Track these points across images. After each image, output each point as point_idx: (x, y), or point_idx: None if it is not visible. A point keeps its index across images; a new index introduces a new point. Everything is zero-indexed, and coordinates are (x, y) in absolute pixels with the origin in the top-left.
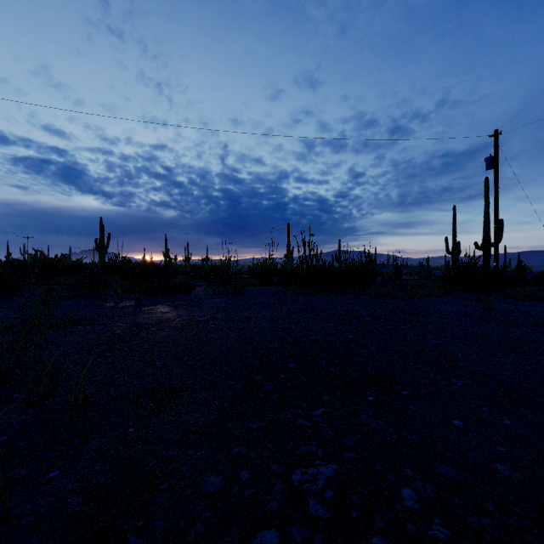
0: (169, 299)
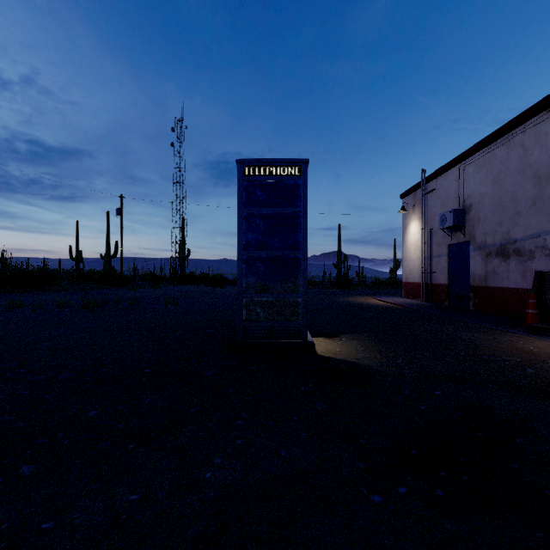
0: None
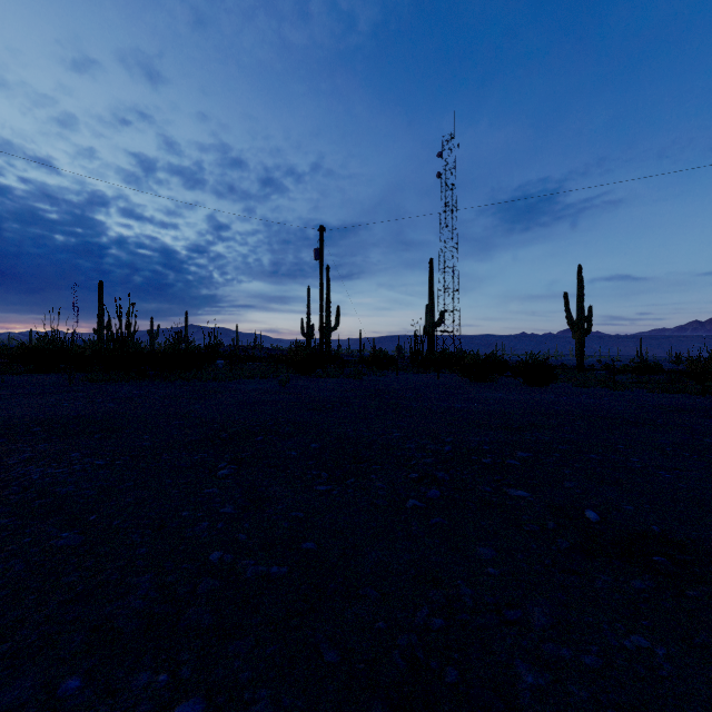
0: None
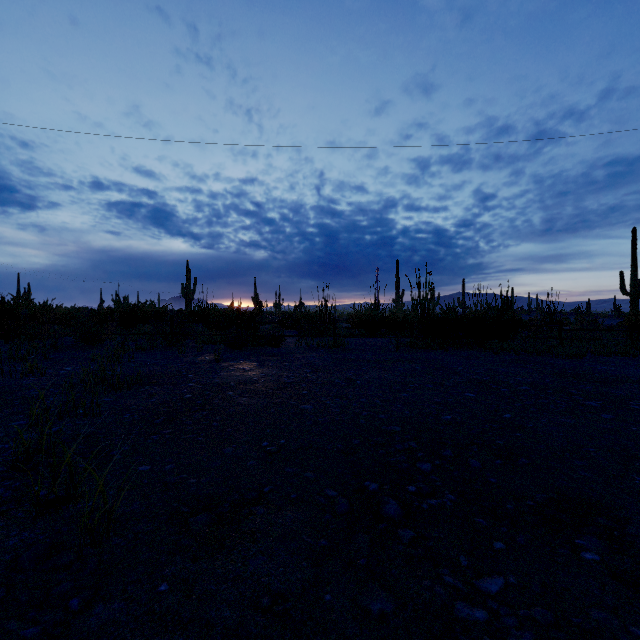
0: (254, 353)
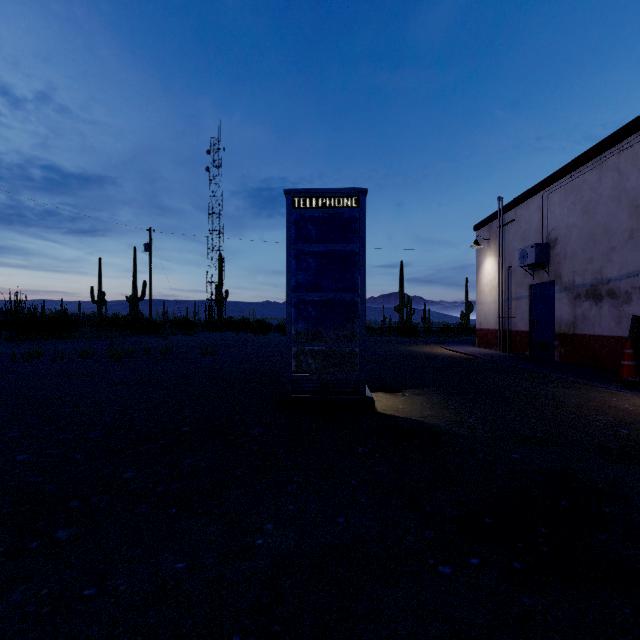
0: None
